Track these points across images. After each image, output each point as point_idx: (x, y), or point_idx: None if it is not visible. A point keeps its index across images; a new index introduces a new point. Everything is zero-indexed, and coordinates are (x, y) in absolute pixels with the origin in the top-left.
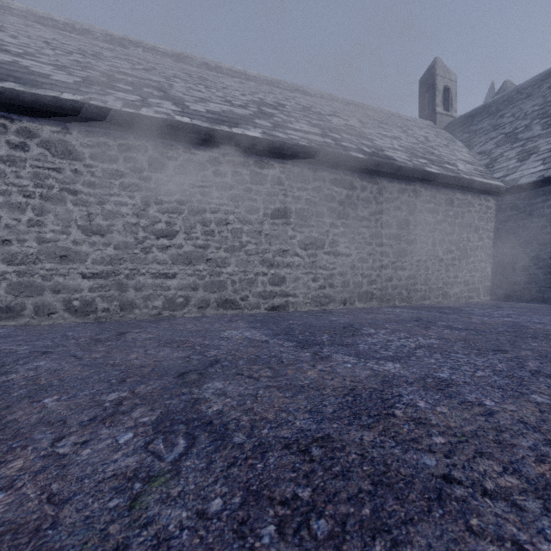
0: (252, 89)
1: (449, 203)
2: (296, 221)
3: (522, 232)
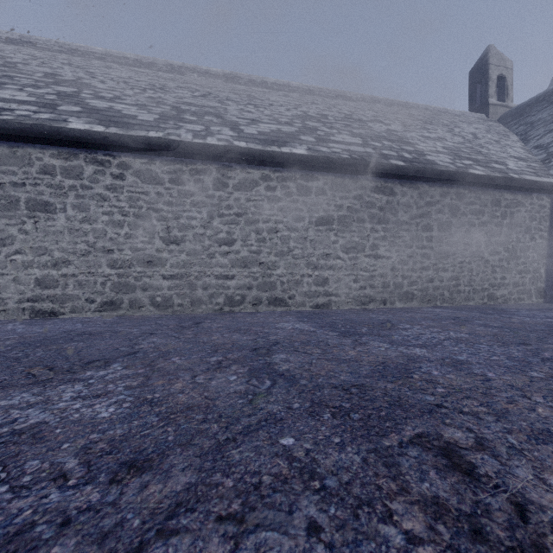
0: (296, 101)
1: (496, 204)
2: (338, 227)
3: None
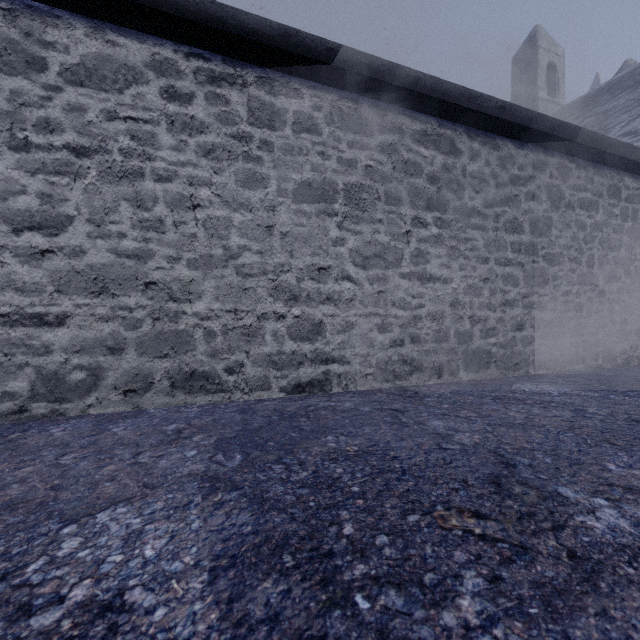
0: None
1: (614, 193)
2: (346, 210)
3: None
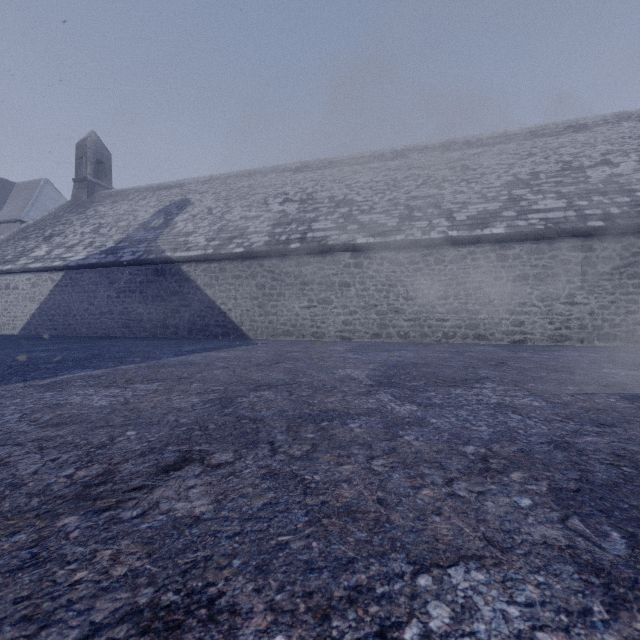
0: (510, 159)
1: None
2: (533, 282)
3: None
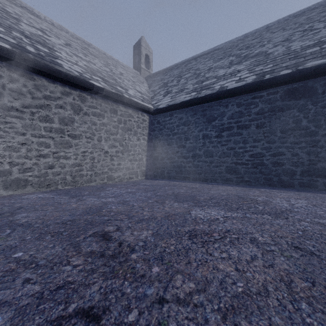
0: None
1: (114, 112)
2: None
3: (161, 137)
